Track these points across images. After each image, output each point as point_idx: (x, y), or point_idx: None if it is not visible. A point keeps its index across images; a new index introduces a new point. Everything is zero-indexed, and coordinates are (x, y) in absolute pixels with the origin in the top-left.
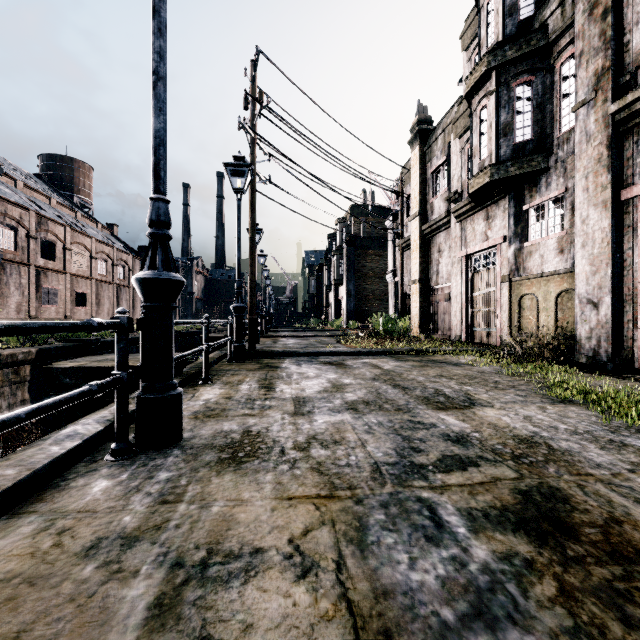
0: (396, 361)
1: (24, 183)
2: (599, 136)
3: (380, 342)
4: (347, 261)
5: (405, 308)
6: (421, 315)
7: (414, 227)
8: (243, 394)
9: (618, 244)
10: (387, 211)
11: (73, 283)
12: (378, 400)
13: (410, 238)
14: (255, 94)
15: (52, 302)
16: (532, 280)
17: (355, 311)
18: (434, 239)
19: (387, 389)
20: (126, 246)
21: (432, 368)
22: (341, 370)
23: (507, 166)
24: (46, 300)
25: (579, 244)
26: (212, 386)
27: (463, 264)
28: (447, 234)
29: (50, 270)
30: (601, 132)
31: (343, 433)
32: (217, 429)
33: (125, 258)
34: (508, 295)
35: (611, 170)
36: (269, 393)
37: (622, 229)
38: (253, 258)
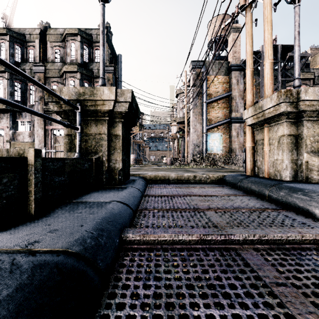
0: None
1: None
2: (41, 112)
3: None
4: None
5: None
6: None
7: None
8: None
9: (45, 138)
10: None
11: None
12: None
13: None
14: None
15: None
16: (19, 143)
17: None
18: None
19: None
20: None
21: None
22: None
23: None
24: None
25: (36, 136)
26: None
27: None
28: None
29: None
30: (42, 111)
31: None
32: None
33: None
34: (9, 147)
35: (44, 121)
36: None
37: (46, 135)
38: None
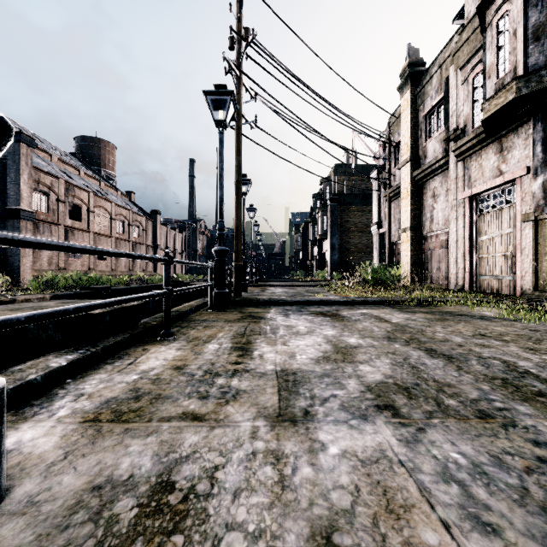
0: (401, 312)
1: (58, 157)
2: None
3: (372, 291)
4: (331, 217)
5: (392, 258)
6: (412, 264)
7: (404, 174)
8: (204, 361)
9: None
10: (369, 169)
11: (96, 240)
12: (423, 384)
13: (399, 186)
14: (241, 32)
15: (78, 256)
16: None
17: (338, 263)
18: (427, 184)
19: (421, 358)
20: (141, 210)
21: (457, 323)
22: (339, 323)
23: (541, 76)
24: (73, 254)
25: None
26: (170, 344)
27: (466, 206)
28: (444, 177)
29: (76, 229)
30: None
31: (407, 521)
32: (102, 470)
33: (139, 220)
34: (533, 236)
35: None
36: (242, 360)
37: None
38: (239, 202)
